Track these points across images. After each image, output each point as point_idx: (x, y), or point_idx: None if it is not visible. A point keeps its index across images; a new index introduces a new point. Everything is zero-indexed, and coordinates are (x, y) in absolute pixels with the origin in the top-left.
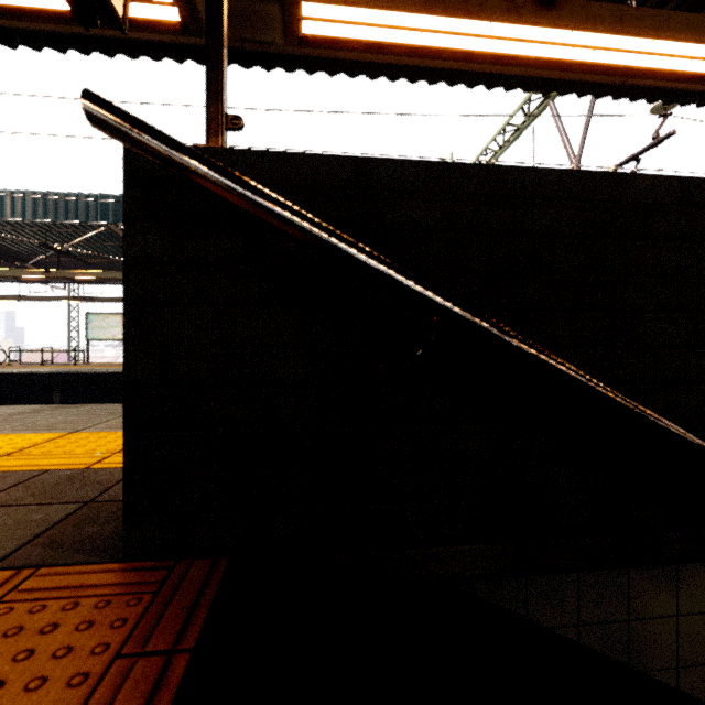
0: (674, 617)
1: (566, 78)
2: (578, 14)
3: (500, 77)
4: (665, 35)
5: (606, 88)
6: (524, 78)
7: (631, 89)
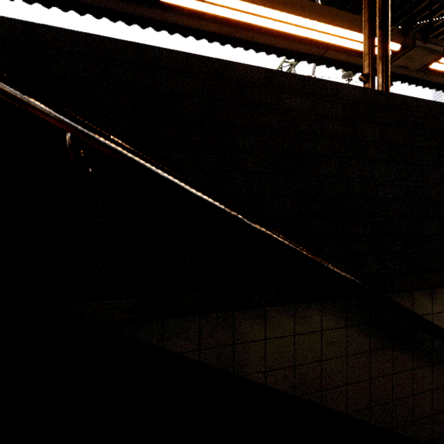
0: (263, 340)
1: (290, 49)
2: (277, 0)
3: (252, 43)
4: (327, 21)
5: (313, 58)
6: (267, 46)
7: (327, 60)
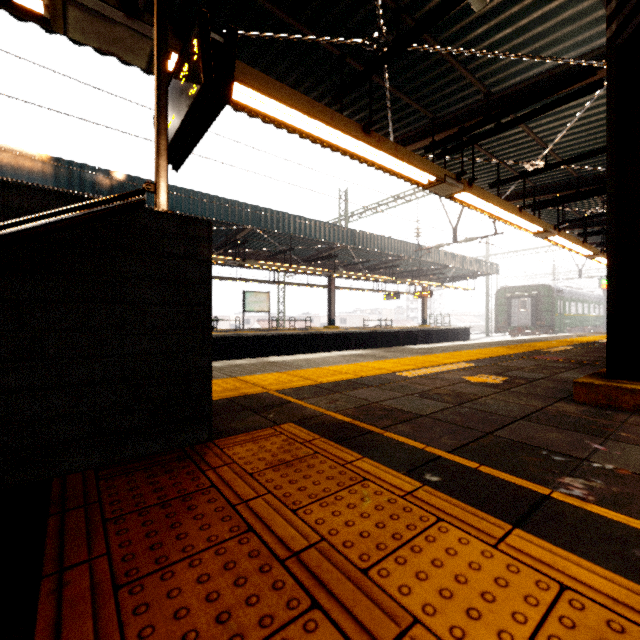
0: None
1: None
2: None
3: None
4: None
5: None
6: None
7: None
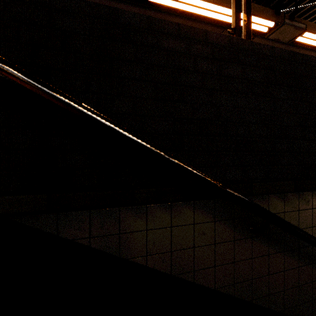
0: (145, 231)
1: None
2: None
3: None
4: (219, 3)
5: None
6: None
7: None
